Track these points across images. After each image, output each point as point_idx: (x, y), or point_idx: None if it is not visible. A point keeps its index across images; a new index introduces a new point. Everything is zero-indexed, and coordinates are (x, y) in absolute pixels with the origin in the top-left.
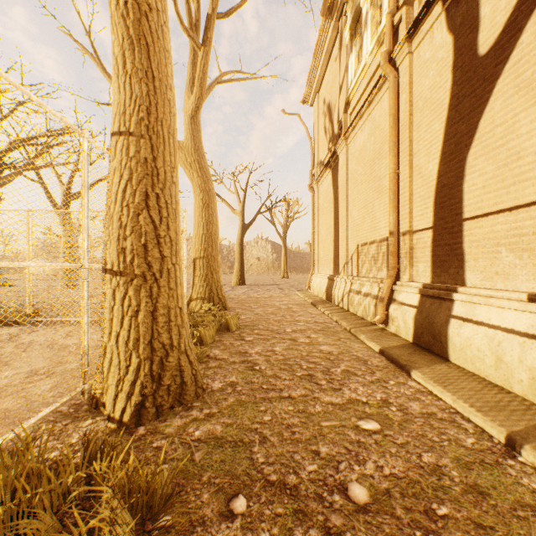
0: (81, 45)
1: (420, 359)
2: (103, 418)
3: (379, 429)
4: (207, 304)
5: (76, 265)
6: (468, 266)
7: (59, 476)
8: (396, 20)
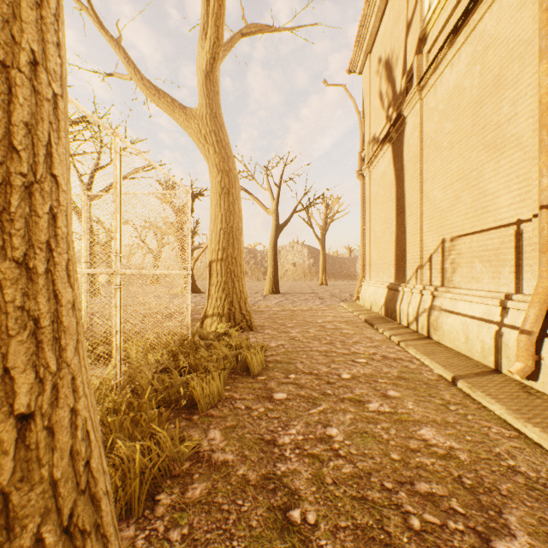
0: None
1: None
2: None
3: None
4: (223, 324)
5: None
6: None
7: None
8: None
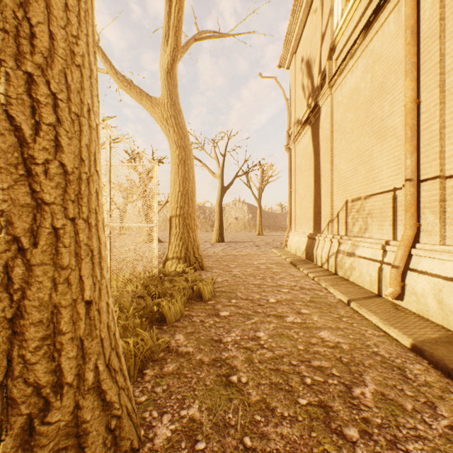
0: None
1: None
2: None
3: None
4: (181, 265)
5: None
6: None
7: None
8: None
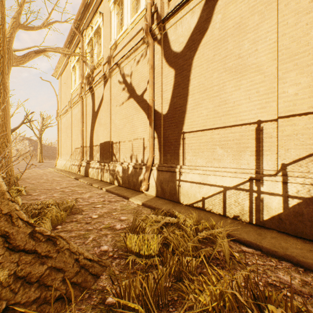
0: None
1: (83, 177)
2: None
3: (66, 185)
4: None
5: None
6: (94, 156)
7: None
8: (83, 86)
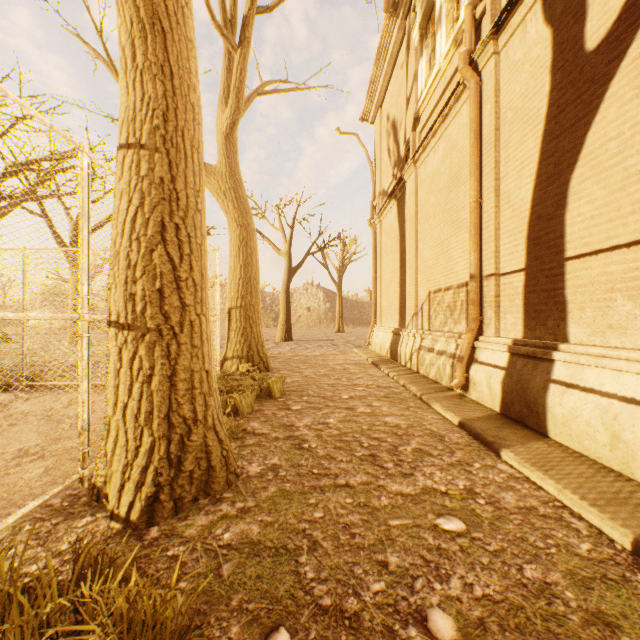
0: (91, 48)
1: (511, 435)
2: (105, 514)
3: (465, 530)
4: (245, 364)
5: (72, 315)
6: (572, 318)
7: (36, 603)
8: (478, 13)
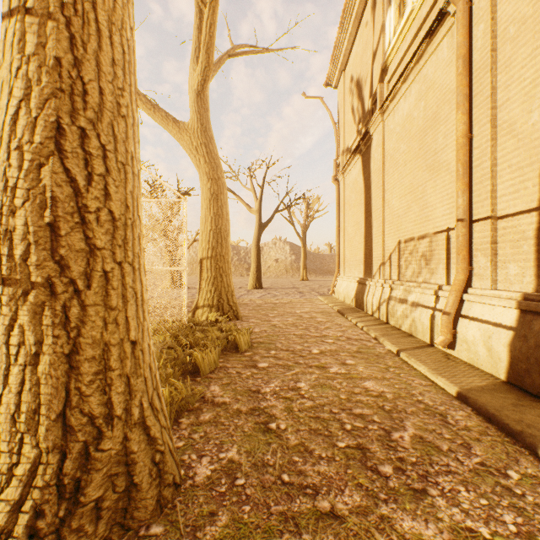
0: None
1: None
2: None
3: None
4: (214, 313)
5: None
6: None
7: None
8: None
